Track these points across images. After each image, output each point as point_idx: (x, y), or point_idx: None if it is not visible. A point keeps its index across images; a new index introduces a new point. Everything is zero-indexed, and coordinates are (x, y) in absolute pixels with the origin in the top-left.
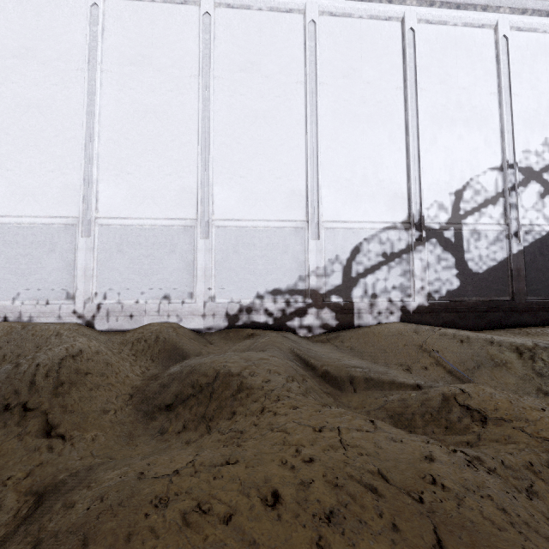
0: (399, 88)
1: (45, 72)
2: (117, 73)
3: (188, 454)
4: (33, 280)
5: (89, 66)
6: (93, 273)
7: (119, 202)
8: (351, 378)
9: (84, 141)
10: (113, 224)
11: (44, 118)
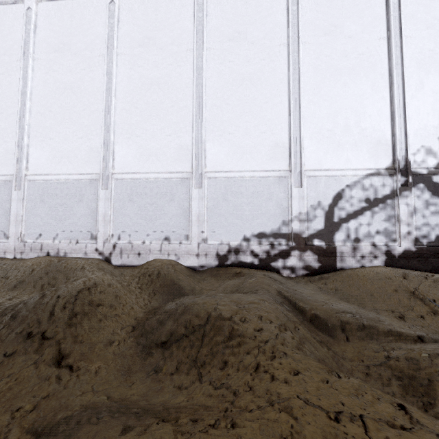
0: (382, 39)
1: (76, 60)
2: (128, 55)
3: (173, 438)
4: (67, 223)
5: (108, 51)
6: (110, 218)
7: (130, 160)
8: (342, 325)
9: (104, 112)
10: (125, 178)
11: (75, 97)
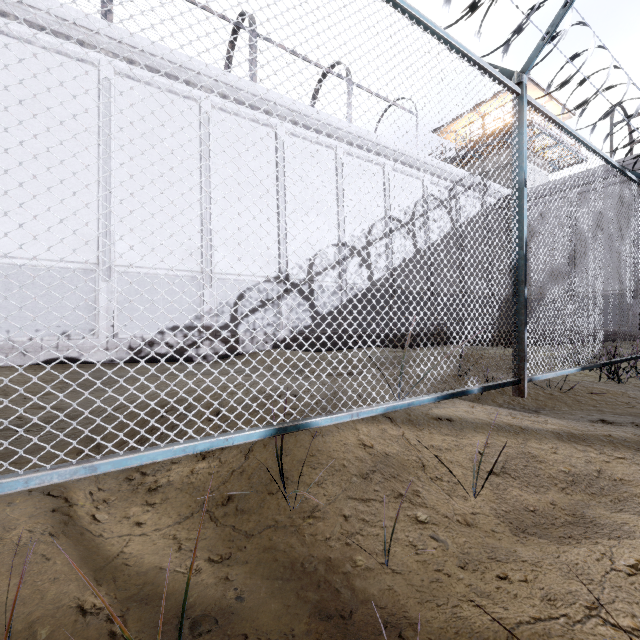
0: (273, 179)
1: None
2: None
3: None
4: None
5: None
6: None
7: (6, 241)
8: None
9: None
10: None
11: None
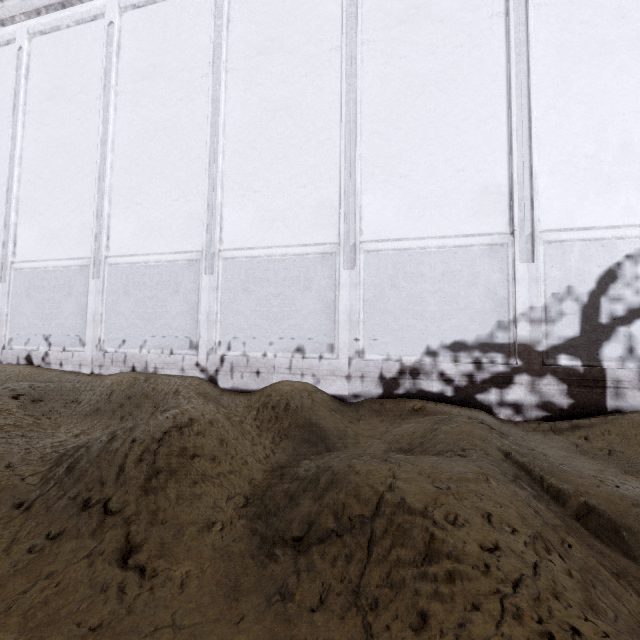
0: None
1: (171, 88)
2: (243, 69)
3: None
4: (158, 325)
5: (214, 69)
6: (216, 317)
7: (245, 229)
8: None
9: (208, 160)
10: (238, 256)
11: (169, 141)
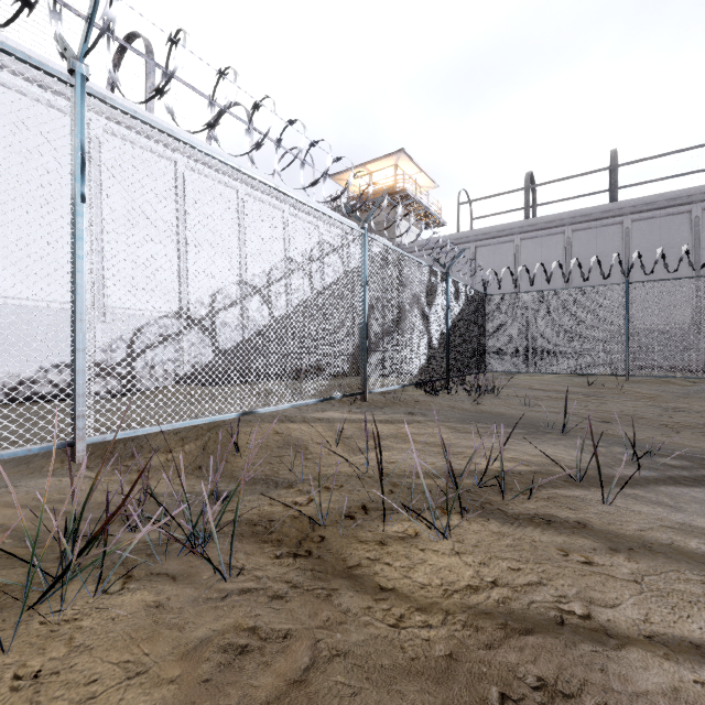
0: (173, 213)
1: None
2: None
3: None
4: None
5: None
6: None
7: None
8: None
9: None
10: None
11: None
